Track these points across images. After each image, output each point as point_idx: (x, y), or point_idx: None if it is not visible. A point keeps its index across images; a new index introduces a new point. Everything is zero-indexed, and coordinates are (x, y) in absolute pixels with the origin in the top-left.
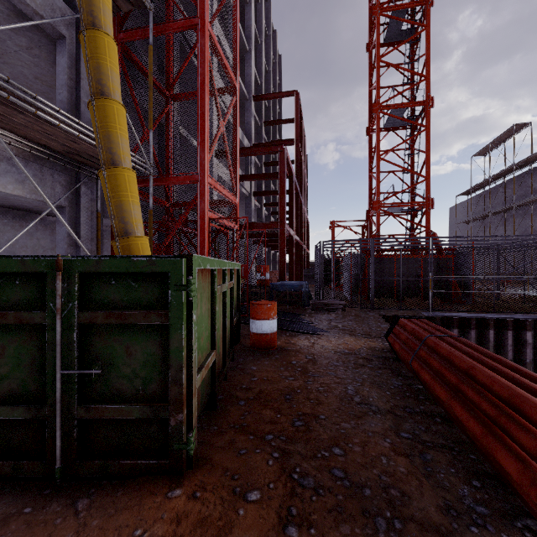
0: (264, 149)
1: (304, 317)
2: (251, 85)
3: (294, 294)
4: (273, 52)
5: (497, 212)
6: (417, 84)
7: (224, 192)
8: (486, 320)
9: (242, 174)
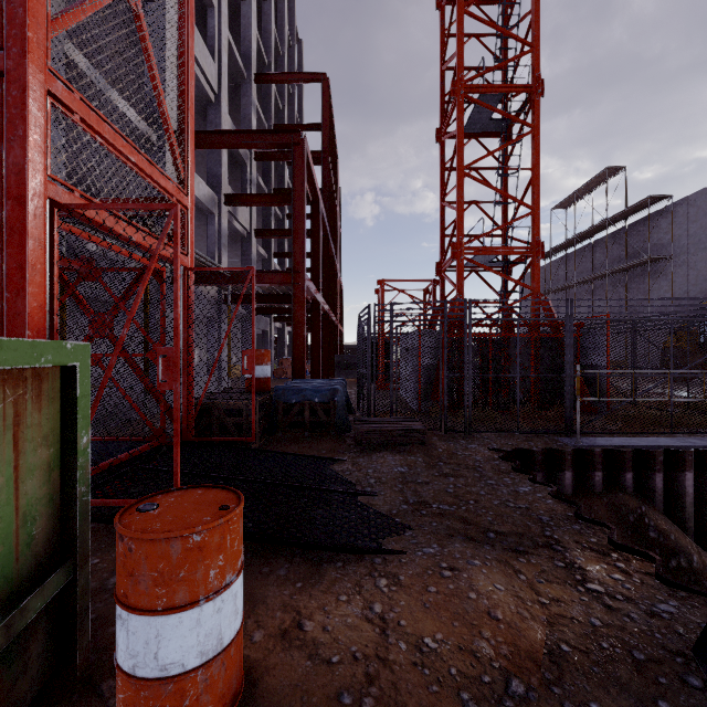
0: (266, 138)
1: (341, 470)
2: (251, 55)
3: (321, 407)
4: (291, 30)
5: (583, 282)
6: (520, 56)
7: (135, 158)
8: (679, 454)
9: (232, 193)
